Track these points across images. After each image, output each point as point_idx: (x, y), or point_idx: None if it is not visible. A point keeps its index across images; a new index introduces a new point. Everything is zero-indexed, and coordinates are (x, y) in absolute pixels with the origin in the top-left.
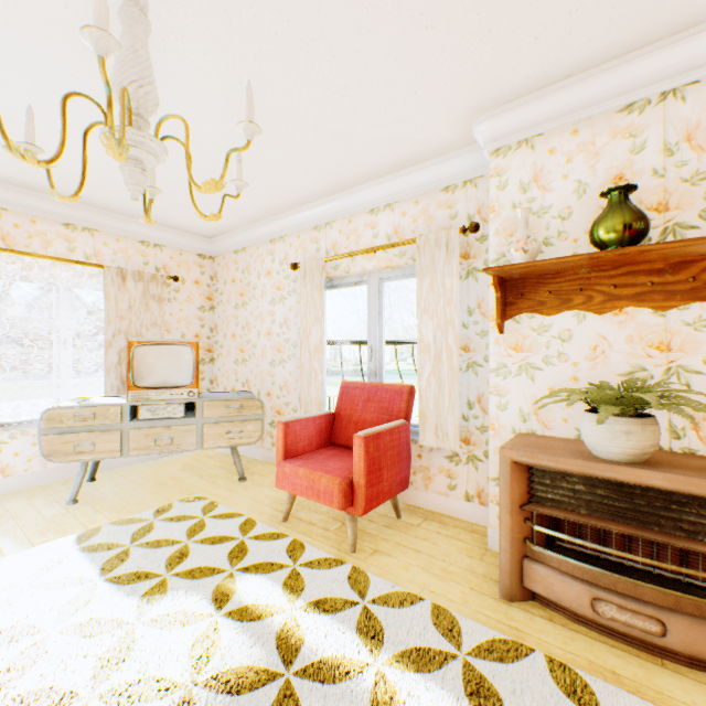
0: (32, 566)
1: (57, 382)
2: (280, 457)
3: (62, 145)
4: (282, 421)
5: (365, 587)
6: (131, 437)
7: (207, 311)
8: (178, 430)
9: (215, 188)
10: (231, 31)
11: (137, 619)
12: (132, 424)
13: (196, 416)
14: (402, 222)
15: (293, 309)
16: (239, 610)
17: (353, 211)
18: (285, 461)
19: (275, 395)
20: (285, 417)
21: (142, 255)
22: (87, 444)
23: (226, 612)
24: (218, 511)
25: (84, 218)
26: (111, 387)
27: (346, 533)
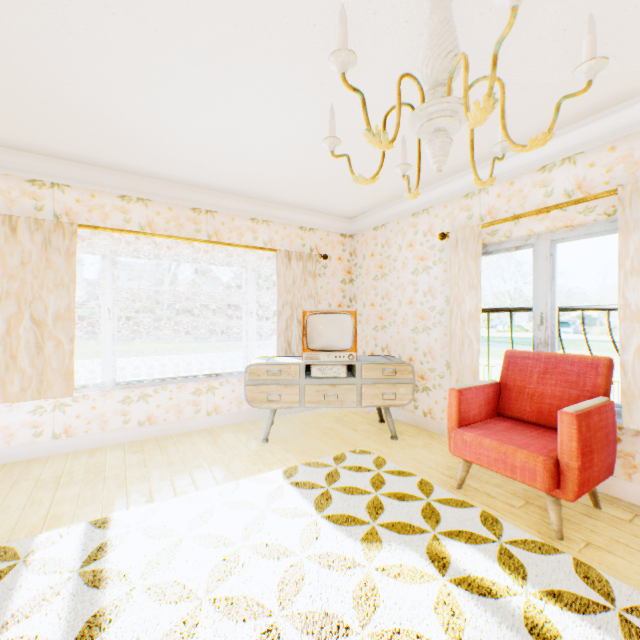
0: (260, 491)
1: (246, 343)
2: (453, 423)
3: (397, 125)
4: (455, 389)
5: (604, 588)
6: (306, 391)
7: (347, 284)
8: (341, 388)
9: (542, 142)
10: (457, 0)
11: (366, 563)
12: (306, 380)
13: (355, 377)
14: (588, 174)
15: (439, 278)
16: (463, 579)
17: (517, 171)
18: (461, 429)
19: (417, 360)
20: (428, 382)
21: (301, 238)
22: (275, 394)
23: (449, 578)
24: (387, 467)
25: (263, 213)
26: (281, 348)
27: (537, 514)
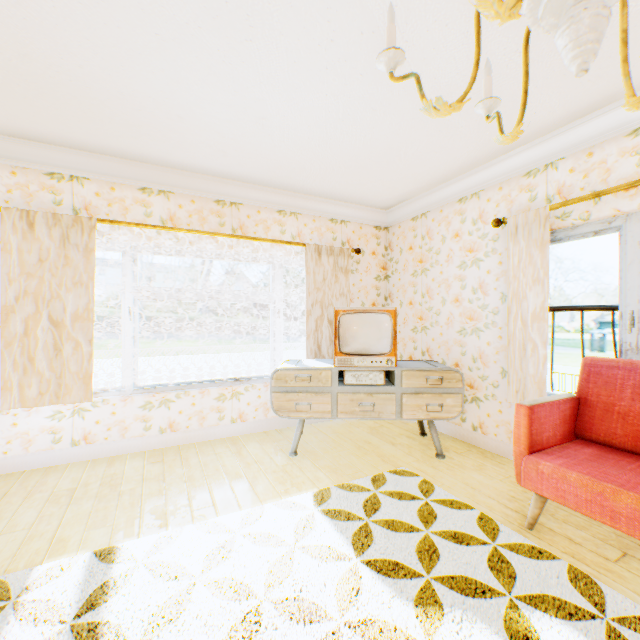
0: (288, 521)
1: (272, 345)
2: (521, 448)
3: None
4: (525, 405)
5: None
6: (338, 400)
7: (382, 280)
8: (378, 398)
9: None
10: None
11: (424, 638)
12: (339, 388)
13: (394, 385)
14: None
15: (492, 271)
16: None
17: (598, 138)
18: (533, 455)
19: (464, 366)
20: (479, 392)
21: (331, 232)
22: (304, 403)
23: None
24: (436, 494)
25: (291, 204)
26: (310, 351)
27: None
